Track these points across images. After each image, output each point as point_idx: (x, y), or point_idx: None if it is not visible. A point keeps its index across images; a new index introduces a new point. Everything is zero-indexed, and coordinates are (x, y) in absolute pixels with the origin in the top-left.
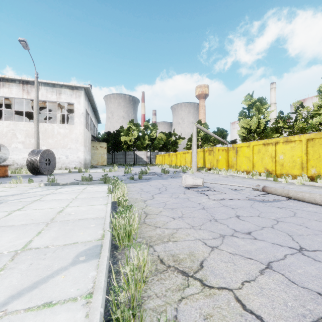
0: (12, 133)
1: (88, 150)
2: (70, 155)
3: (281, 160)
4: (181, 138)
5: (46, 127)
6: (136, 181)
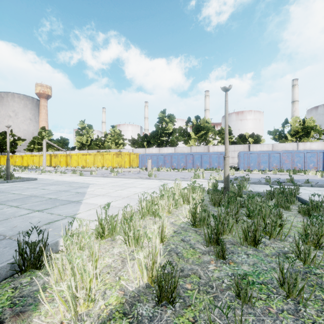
0: None
1: None
2: None
3: (88, 161)
4: (21, 139)
5: None
6: None
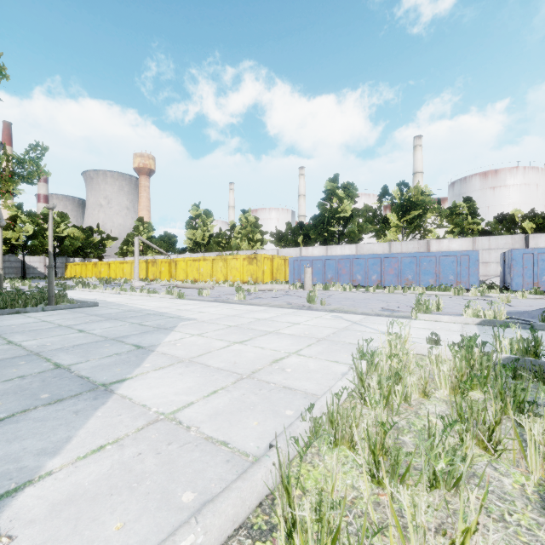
0: None
1: None
2: None
3: (202, 272)
4: (111, 238)
5: None
6: None
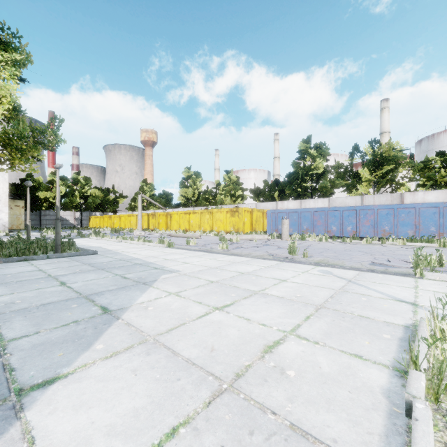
0: None
1: None
2: None
3: (192, 223)
4: (123, 196)
5: None
6: None
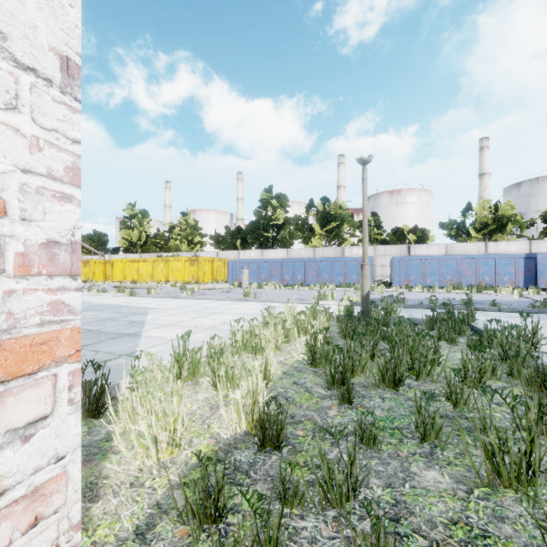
0: None
1: None
2: None
3: (142, 273)
4: None
5: None
6: None
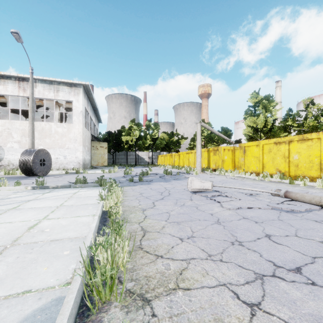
0: (8, 132)
1: (88, 150)
2: (68, 155)
3: (296, 160)
4: (183, 138)
5: (43, 126)
6: (135, 184)
